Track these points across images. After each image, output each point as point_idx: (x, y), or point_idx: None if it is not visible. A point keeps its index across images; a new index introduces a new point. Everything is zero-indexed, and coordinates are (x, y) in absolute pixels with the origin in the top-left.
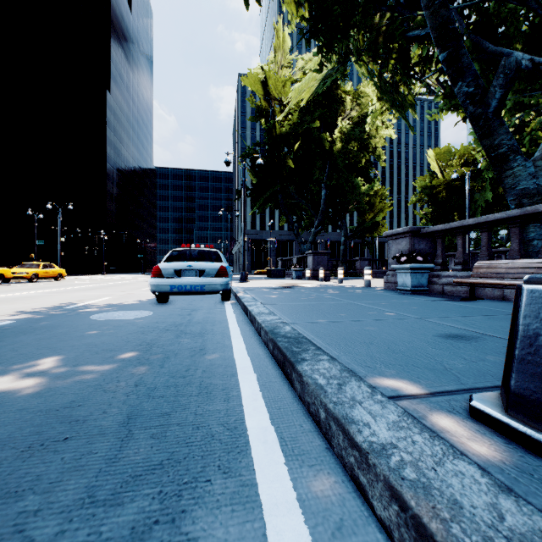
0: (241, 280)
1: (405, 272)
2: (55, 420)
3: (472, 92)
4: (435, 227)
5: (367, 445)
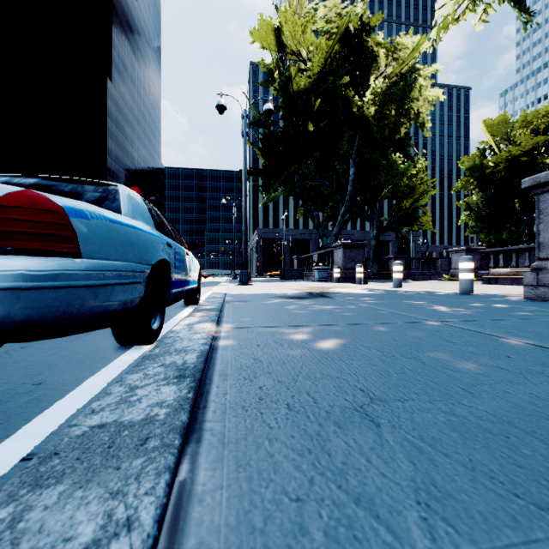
0: (241, 282)
1: None
2: None
3: None
4: None
5: None
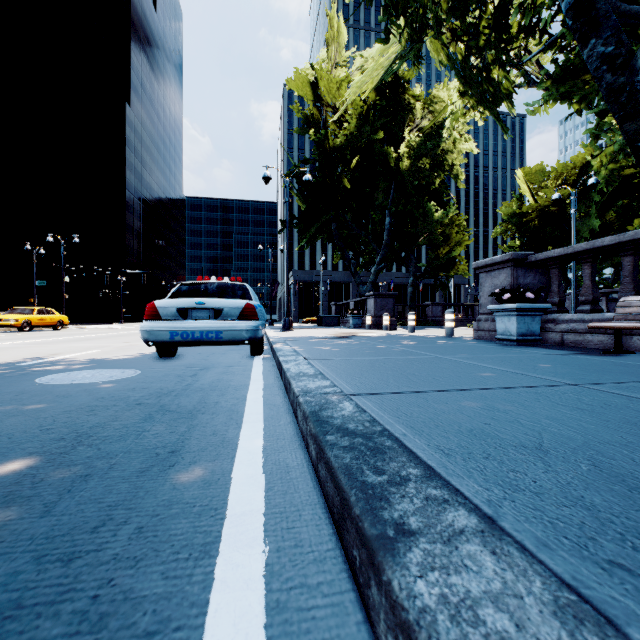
0: (284, 329)
1: (508, 314)
2: None
3: (612, 53)
4: (550, 252)
5: None
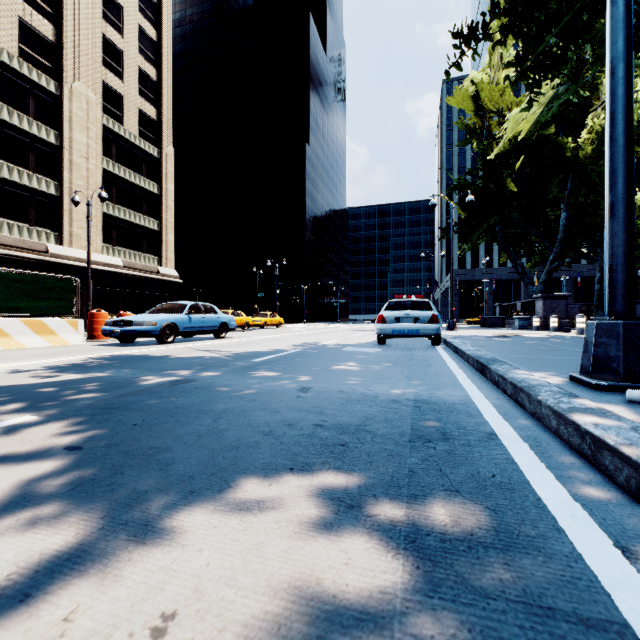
0: (448, 329)
1: None
2: (378, 375)
3: None
4: None
5: (507, 377)
